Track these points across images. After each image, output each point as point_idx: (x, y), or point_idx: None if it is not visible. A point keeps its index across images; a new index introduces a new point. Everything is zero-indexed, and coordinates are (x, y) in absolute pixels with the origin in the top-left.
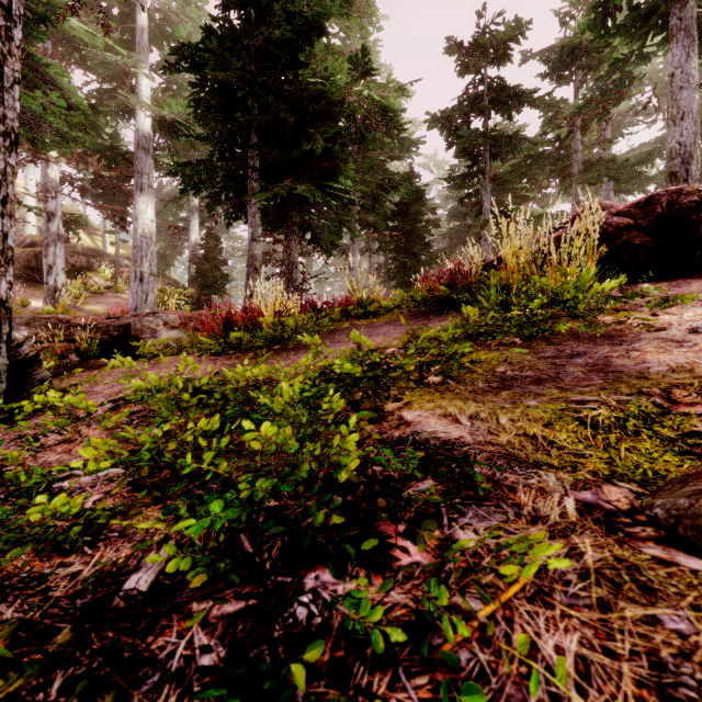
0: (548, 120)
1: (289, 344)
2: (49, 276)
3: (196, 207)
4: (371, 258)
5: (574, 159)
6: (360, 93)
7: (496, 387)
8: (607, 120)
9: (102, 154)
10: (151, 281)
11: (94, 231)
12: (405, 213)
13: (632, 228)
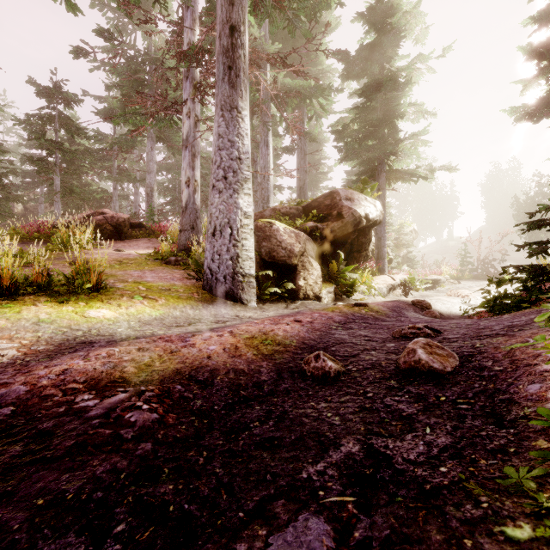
0: (99, 139)
1: None
2: None
3: None
4: None
5: (114, 165)
6: None
7: (56, 259)
8: (125, 158)
9: None
10: None
11: None
12: None
13: (107, 224)
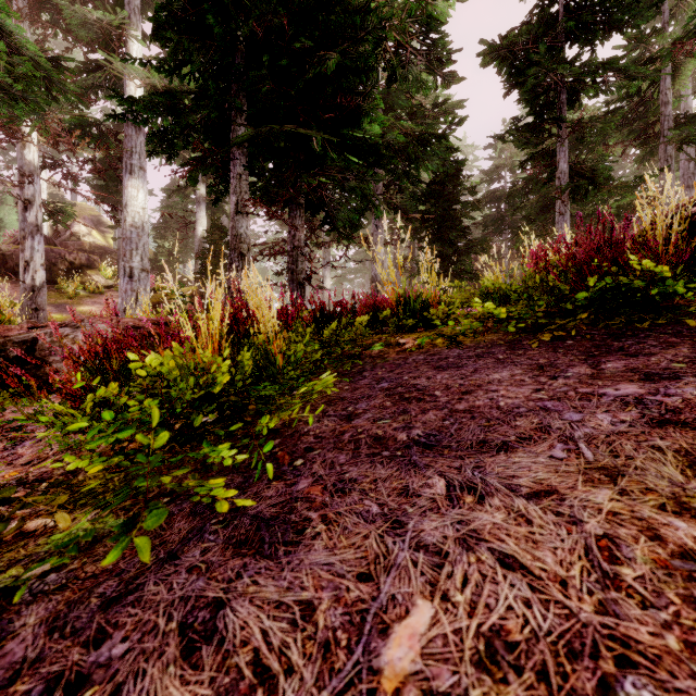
0: (631, 63)
1: (238, 416)
2: (26, 274)
3: (202, 197)
4: (395, 250)
5: (662, 114)
6: (391, 1)
7: None
8: None
9: (86, 131)
10: (143, 278)
11: (107, 229)
12: (438, 194)
13: None
